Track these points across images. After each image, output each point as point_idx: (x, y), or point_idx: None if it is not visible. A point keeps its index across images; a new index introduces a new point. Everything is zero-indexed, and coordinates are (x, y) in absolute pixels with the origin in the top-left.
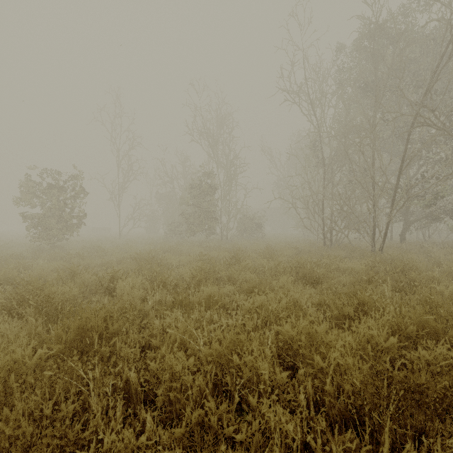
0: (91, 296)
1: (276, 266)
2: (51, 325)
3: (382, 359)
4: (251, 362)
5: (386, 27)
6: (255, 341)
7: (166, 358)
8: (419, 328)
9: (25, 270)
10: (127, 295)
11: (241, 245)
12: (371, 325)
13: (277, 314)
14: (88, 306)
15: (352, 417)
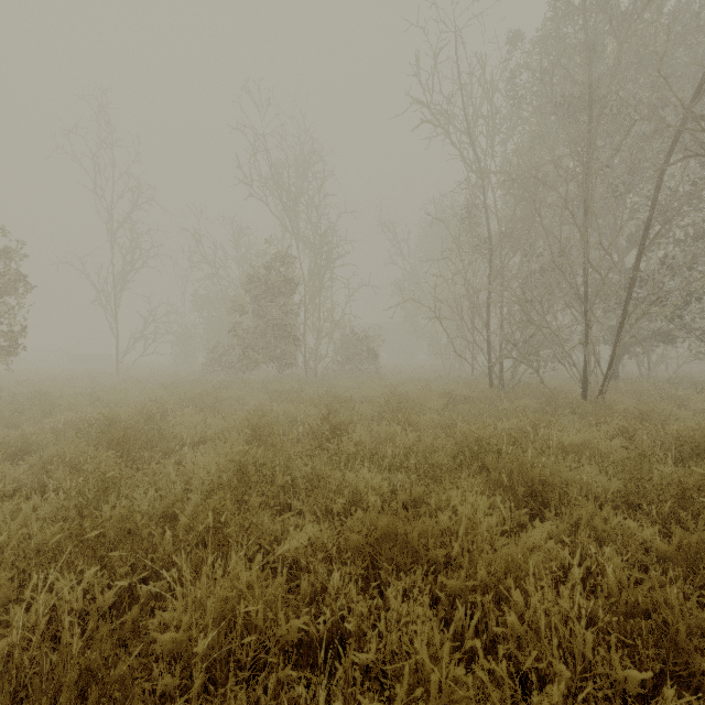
0: None
1: (427, 447)
2: None
3: None
4: None
5: None
6: None
7: None
8: None
9: None
10: None
11: (340, 389)
12: None
13: None
14: None
15: None
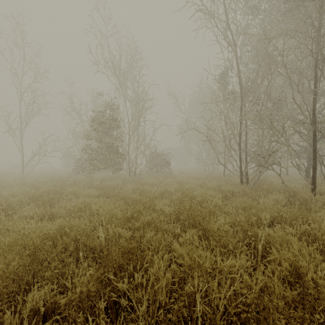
0: None
1: None
2: None
3: None
4: None
5: None
6: None
7: None
8: None
9: None
10: None
11: (147, 186)
12: None
13: None
14: None
15: None
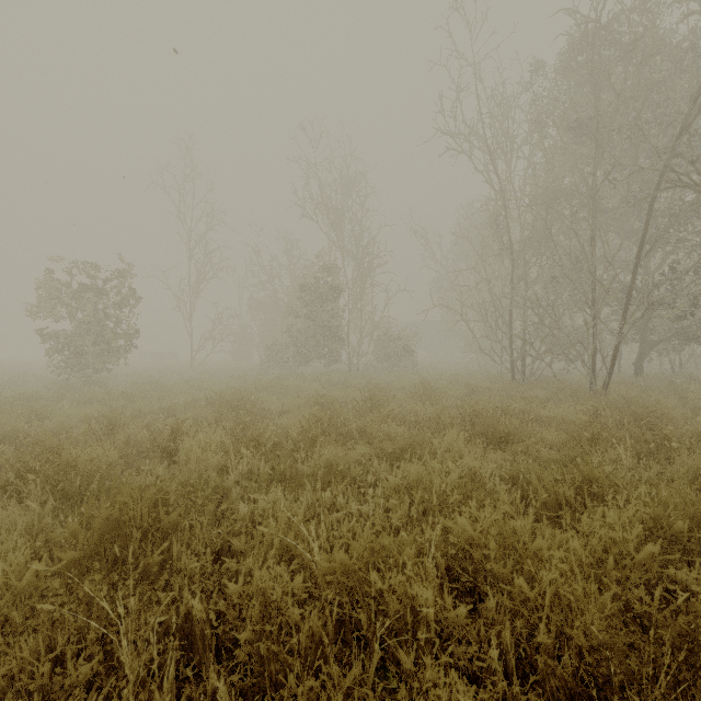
0: (140, 462)
1: (438, 414)
2: (71, 512)
3: (632, 583)
4: (403, 587)
5: (612, 32)
6: (408, 548)
7: (255, 577)
8: (693, 525)
9: (41, 419)
10: (197, 461)
11: (380, 380)
12: (612, 521)
13: (443, 498)
14: (127, 483)
15: (586, 692)
